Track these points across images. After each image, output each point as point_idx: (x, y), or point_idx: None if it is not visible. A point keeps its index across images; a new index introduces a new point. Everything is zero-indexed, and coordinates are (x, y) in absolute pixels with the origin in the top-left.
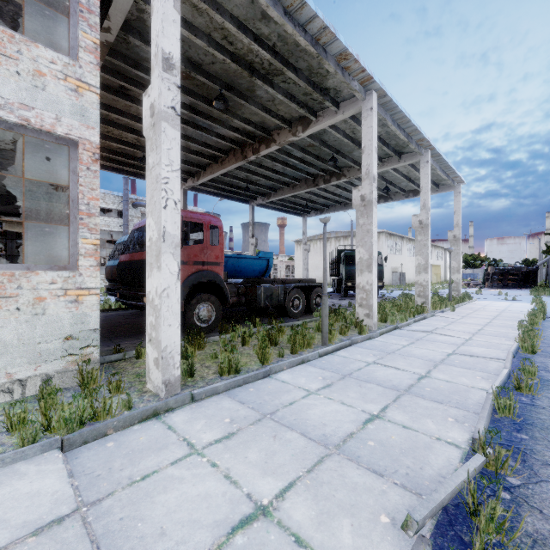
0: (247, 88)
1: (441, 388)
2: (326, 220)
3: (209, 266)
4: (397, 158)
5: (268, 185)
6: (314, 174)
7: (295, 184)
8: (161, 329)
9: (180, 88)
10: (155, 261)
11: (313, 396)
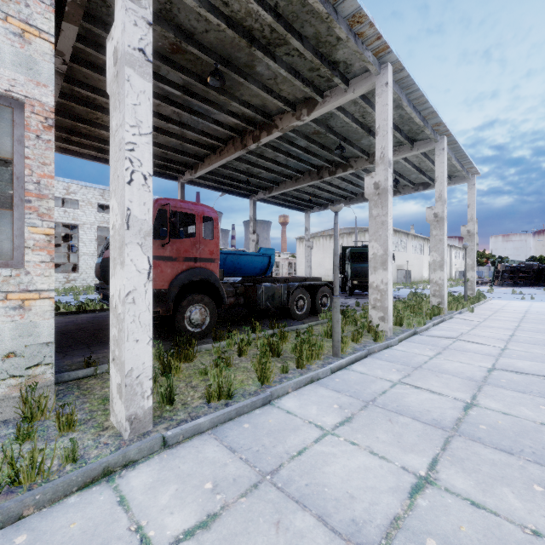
0: (245, 64)
1: (500, 426)
2: (337, 208)
3: (202, 263)
4: (409, 146)
5: (270, 178)
6: (319, 165)
7: (298, 177)
8: (124, 347)
9: (151, 25)
10: (118, 255)
11: (329, 439)
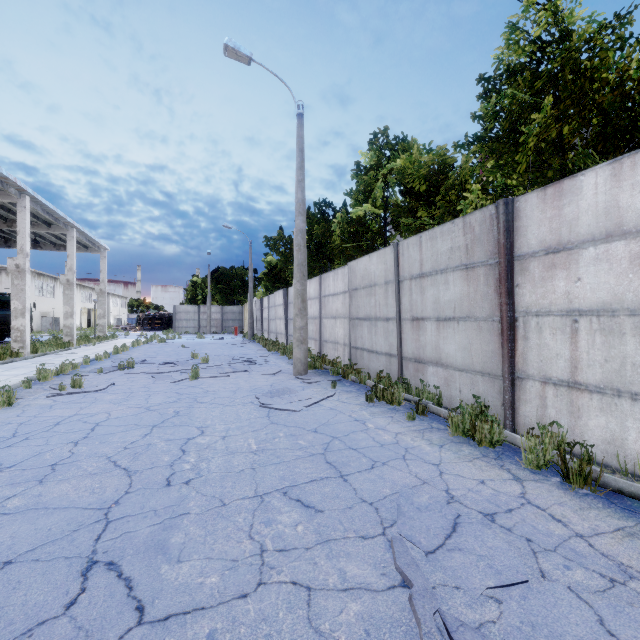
0: None
1: None
2: None
3: None
4: (47, 227)
5: None
6: None
7: None
8: None
9: None
10: None
11: (1, 372)
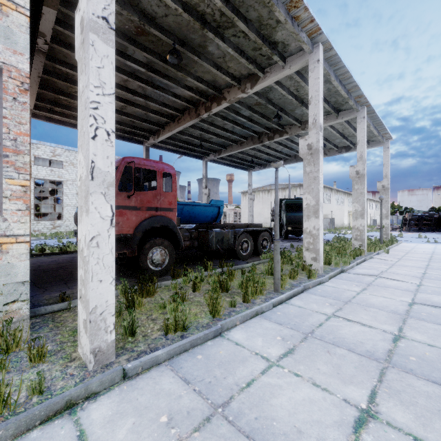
0: (199, 44)
1: (428, 358)
2: (278, 164)
3: (162, 212)
4: (335, 115)
5: (219, 142)
6: (260, 132)
7: (242, 141)
8: (88, 286)
9: None
10: (84, 204)
11: (275, 370)
